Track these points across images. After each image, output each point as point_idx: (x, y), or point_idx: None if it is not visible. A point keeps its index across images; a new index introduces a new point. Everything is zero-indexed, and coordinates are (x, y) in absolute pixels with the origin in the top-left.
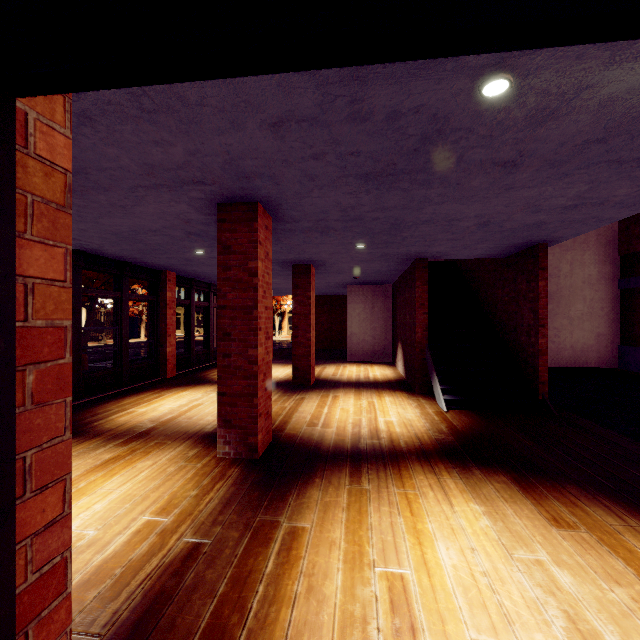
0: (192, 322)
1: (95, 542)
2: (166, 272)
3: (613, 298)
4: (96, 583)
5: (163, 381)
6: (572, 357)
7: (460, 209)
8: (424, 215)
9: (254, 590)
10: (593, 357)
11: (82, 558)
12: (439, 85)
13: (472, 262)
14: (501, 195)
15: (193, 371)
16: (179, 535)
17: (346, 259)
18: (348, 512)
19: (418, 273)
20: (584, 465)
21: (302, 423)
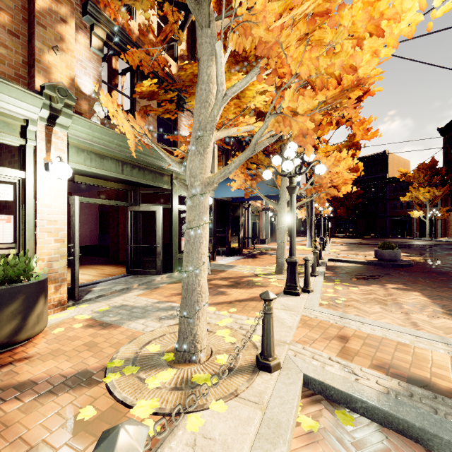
0: None
1: None
2: None
3: (97, 214)
4: None
5: None
6: (80, 241)
7: None
8: None
9: None
10: (89, 240)
11: None
12: None
13: None
14: None
15: None
16: None
17: None
18: None
19: None
20: (84, 262)
21: None
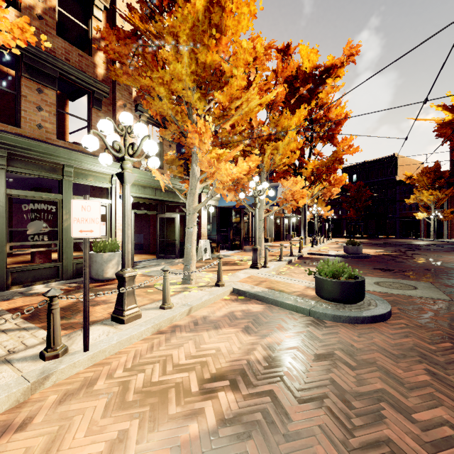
0: None
1: None
2: None
3: None
4: None
5: None
6: None
7: None
8: None
9: None
10: None
11: None
12: None
13: None
14: None
15: None
16: None
17: None
18: None
19: None
20: None
21: None
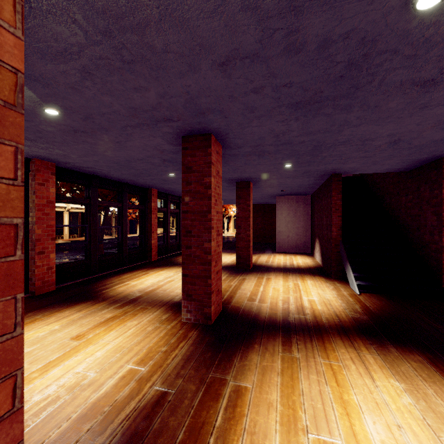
0: (168, 223)
1: (93, 382)
2: (151, 189)
3: None
4: (90, 417)
5: (149, 263)
6: None
7: (375, 130)
8: (342, 137)
9: (206, 441)
10: None
11: (83, 395)
12: (371, 5)
13: (377, 176)
14: (415, 114)
15: (168, 256)
16: (151, 383)
17: (276, 176)
18: (282, 377)
19: (333, 185)
20: None
21: (244, 298)
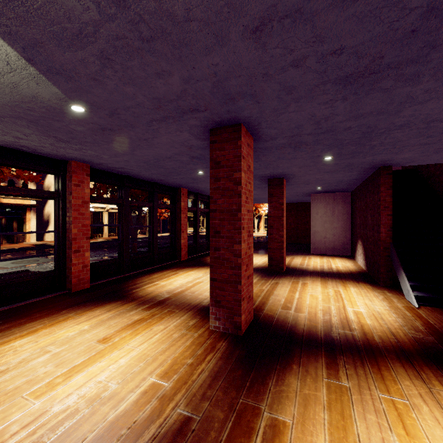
0: (198, 223)
1: (114, 396)
2: (181, 189)
3: None
4: (106, 441)
5: (179, 263)
6: None
7: None
8: (400, 119)
9: None
10: None
11: (102, 410)
12: None
13: (436, 168)
14: None
15: (198, 256)
16: (174, 404)
17: (313, 171)
18: (329, 413)
19: (382, 179)
20: None
21: (277, 305)
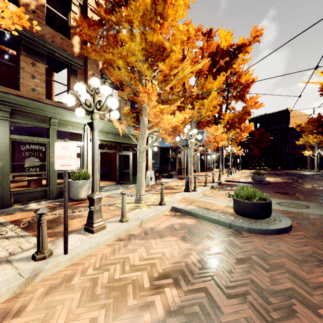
0: None
1: None
2: None
3: None
4: None
5: None
6: None
7: None
8: None
9: None
10: None
11: None
12: None
13: None
14: None
15: None
16: None
17: None
18: None
19: None
20: None
21: None
